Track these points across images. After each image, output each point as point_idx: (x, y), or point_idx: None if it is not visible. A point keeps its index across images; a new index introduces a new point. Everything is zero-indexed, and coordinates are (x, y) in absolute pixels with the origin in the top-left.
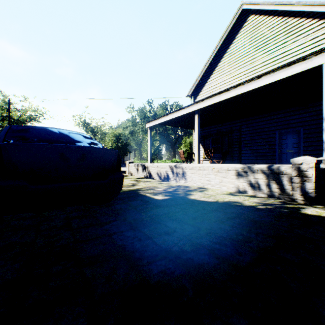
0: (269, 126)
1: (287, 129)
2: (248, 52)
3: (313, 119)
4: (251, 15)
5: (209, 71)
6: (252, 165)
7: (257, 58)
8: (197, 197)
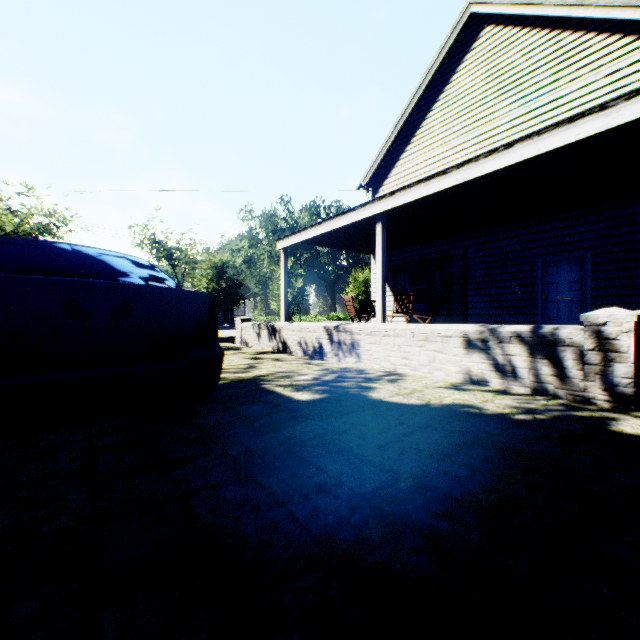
0: (524, 247)
1: (559, 253)
2: (482, 100)
3: (610, 233)
4: (487, 26)
5: (405, 138)
6: (497, 327)
7: (500, 111)
8: (384, 396)
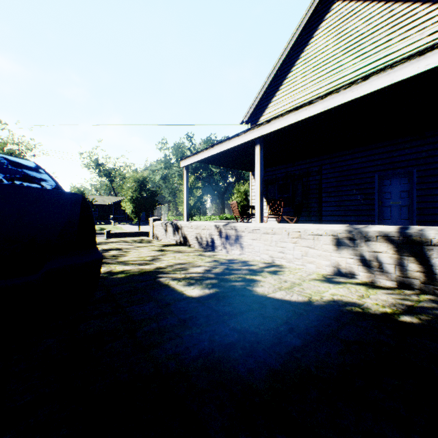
0: (365, 165)
1: (392, 170)
2: (333, 56)
3: (432, 154)
4: (336, 1)
5: (275, 86)
6: (364, 227)
7: (346, 64)
8: (268, 290)
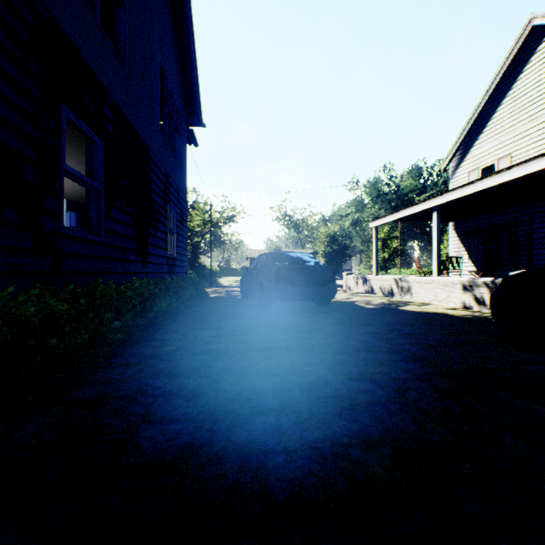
0: None
1: None
2: None
3: None
4: None
5: (477, 129)
6: (477, 279)
7: None
8: (406, 308)
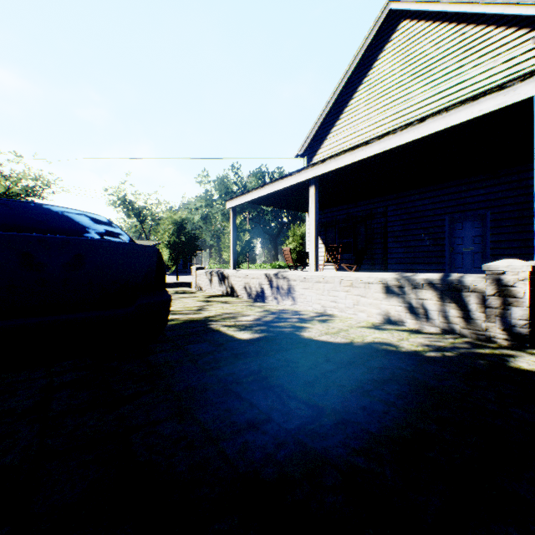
0: (435, 207)
1: (463, 212)
2: (399, 83)
3: (507, 195)
4: (403, 20)
5: (335, 115)
6: (412, 275)
7: (414, 92)
8: (314, 335)
